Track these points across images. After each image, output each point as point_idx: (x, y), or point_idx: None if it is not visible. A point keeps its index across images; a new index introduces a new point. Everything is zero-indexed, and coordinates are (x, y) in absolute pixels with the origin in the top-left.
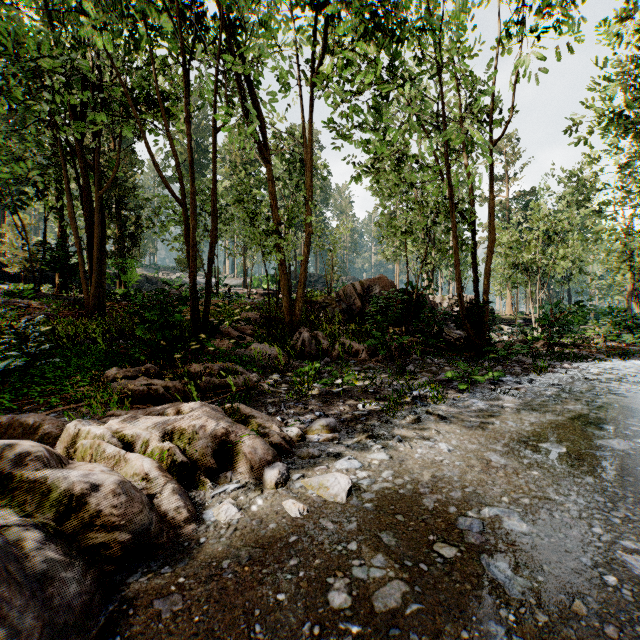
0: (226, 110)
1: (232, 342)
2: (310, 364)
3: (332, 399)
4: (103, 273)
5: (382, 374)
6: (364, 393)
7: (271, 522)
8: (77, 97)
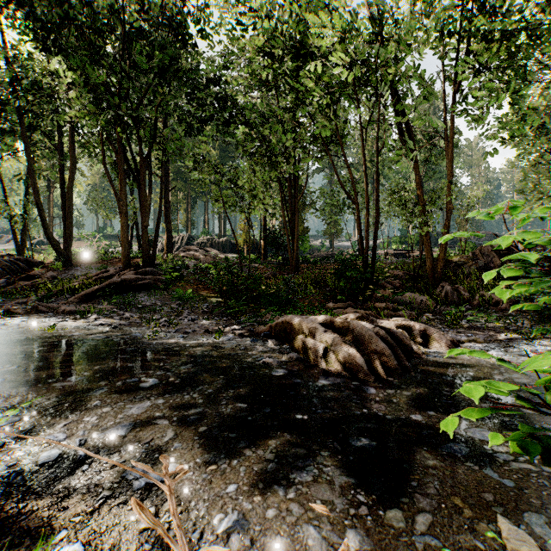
0: (400, 152)
1: (391, 291)
2: (456, 308)
3: (478, 330)
4: (297, 247)
5: (523, 320)
6: (505, 329)
7: (459, 361)
8: (280, 141)
